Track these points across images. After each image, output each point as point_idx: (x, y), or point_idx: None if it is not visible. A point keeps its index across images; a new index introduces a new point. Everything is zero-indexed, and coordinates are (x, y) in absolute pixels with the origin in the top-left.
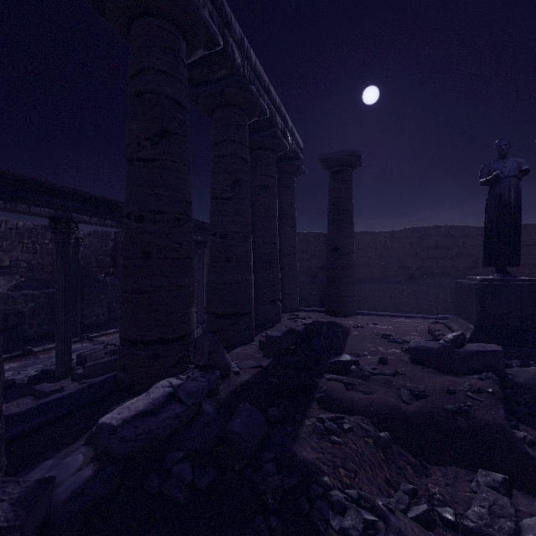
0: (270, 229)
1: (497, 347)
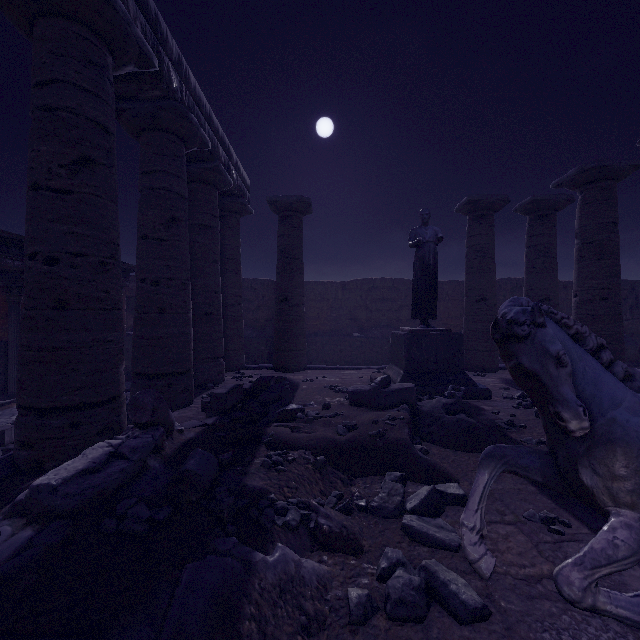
0: (212, 276)
1: (412, 385)
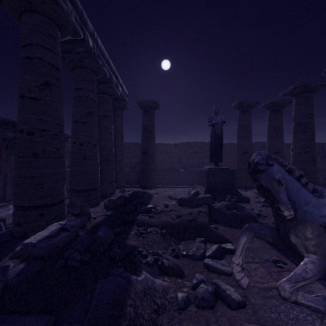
0: (109, 141)
1: (209, 195)
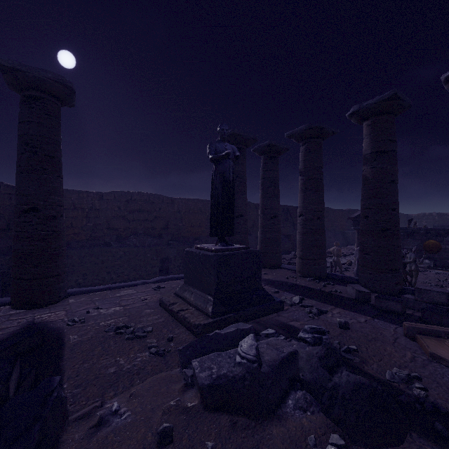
0: None
1: (287, 344)
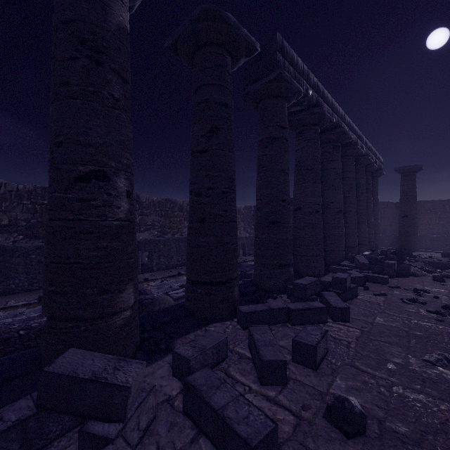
0: (369, 208)
1: None
